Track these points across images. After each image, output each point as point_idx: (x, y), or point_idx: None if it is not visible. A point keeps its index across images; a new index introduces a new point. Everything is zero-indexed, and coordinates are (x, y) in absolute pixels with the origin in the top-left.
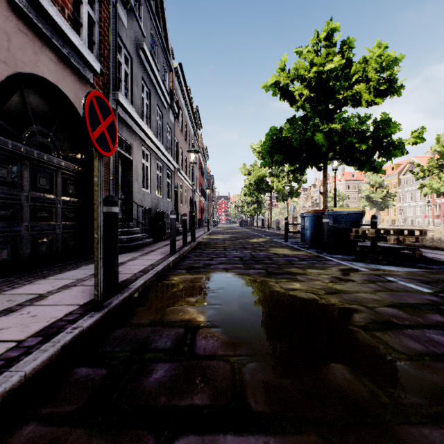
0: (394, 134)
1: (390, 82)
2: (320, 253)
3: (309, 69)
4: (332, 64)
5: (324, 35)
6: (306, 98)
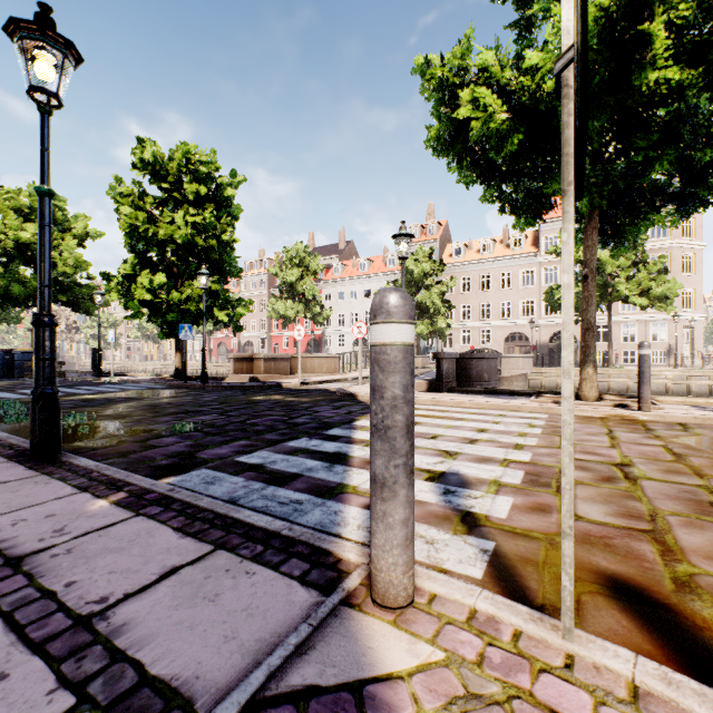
0: (87, 295)
1: (79, 260)
2: (4, 379)
3: (6, 226)
4: (28, 234)
5: (27, 194)
6: (6, 244)
